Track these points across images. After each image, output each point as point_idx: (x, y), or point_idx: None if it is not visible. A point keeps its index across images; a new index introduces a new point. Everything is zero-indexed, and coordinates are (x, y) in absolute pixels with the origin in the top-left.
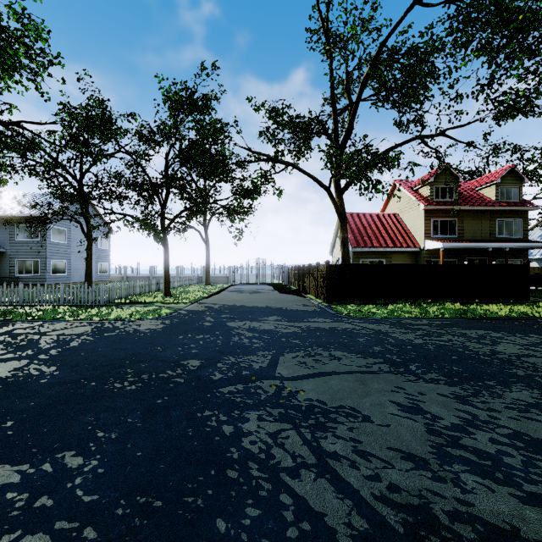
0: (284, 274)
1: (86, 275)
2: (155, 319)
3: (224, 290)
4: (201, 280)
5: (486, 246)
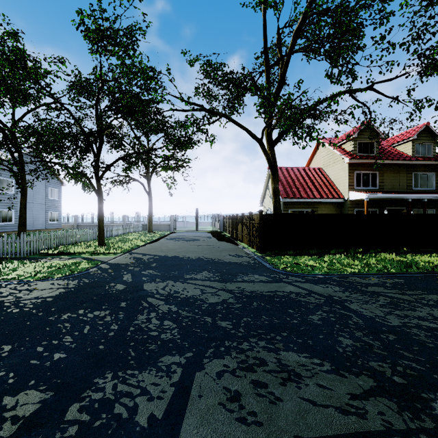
0: (220, 222)
1: (19, 224)
2: (61, 279)
3: (164, 238)
4: (146, 228)
5: (407, 196)
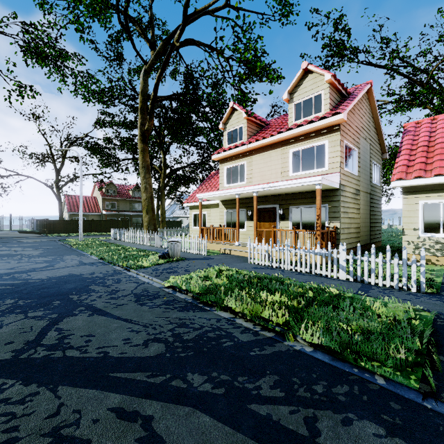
0: (34, 224)
1: None
2: None
3: None
4: None
5: (123, 213)
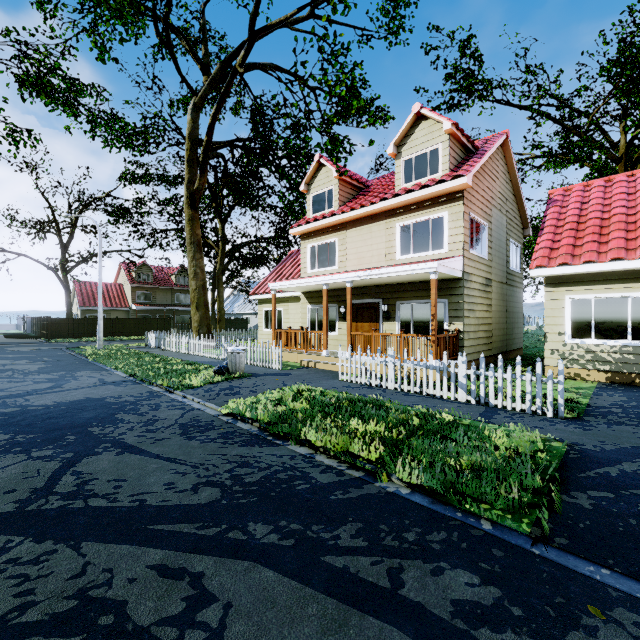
0: (27, 324)
1: None
2: None
3: None
4: None
5: (162, 308)
